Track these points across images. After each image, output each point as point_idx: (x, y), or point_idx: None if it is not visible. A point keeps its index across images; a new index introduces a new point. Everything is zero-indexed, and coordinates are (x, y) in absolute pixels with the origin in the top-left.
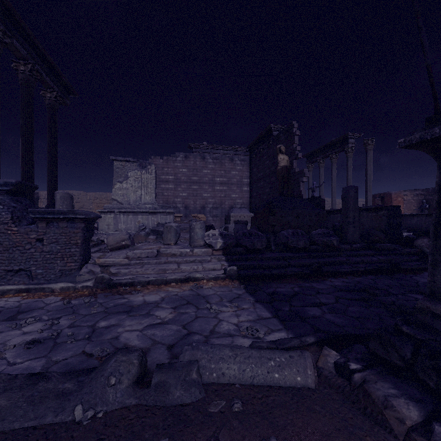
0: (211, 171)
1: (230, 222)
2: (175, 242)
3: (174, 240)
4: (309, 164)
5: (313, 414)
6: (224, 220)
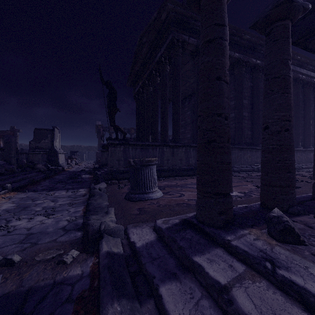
0: None
1: None
2: None
3: None
4: None
5: (113, 185)
6: None
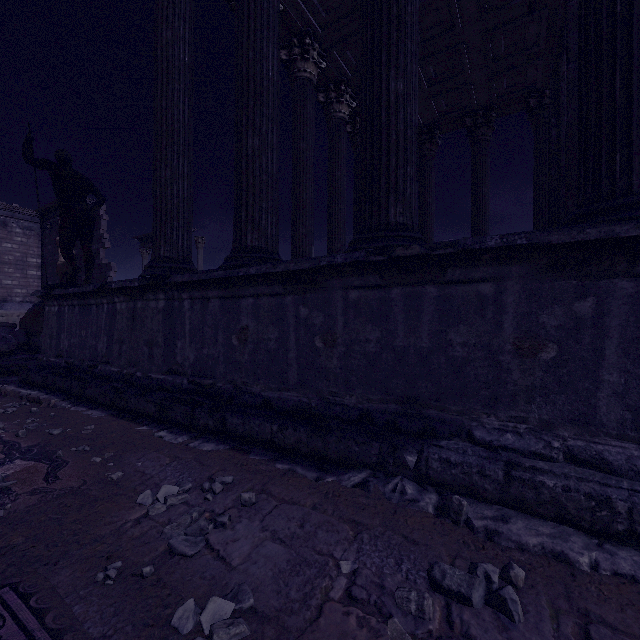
0: None
1: None
2: None
3: None
4: (144, 249)
5: None
6: None
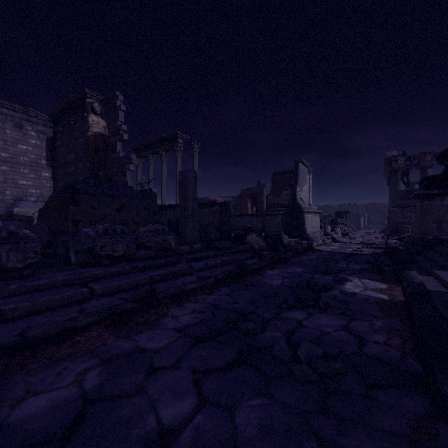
0: None
1: None
2: None
3: None
4: (138, 158)
5: None
6: None
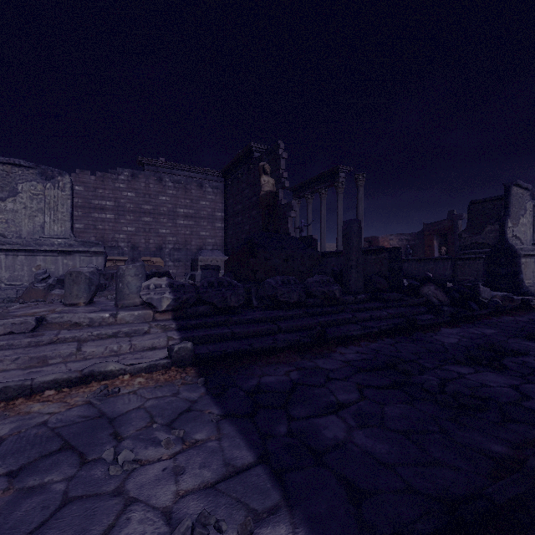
0: (172, 199)
1: (198, 269)
2: (87, 301)
3: (86, 296)
4: (296, 199)
5: None
6: (190, 265)
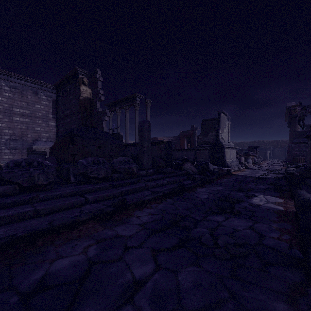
0: (8, 100)
1: None
2: None
3: None
4: (110, 111)
5: None
6: (26, 152)
